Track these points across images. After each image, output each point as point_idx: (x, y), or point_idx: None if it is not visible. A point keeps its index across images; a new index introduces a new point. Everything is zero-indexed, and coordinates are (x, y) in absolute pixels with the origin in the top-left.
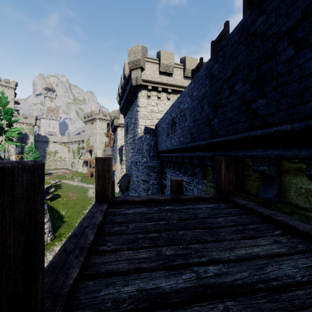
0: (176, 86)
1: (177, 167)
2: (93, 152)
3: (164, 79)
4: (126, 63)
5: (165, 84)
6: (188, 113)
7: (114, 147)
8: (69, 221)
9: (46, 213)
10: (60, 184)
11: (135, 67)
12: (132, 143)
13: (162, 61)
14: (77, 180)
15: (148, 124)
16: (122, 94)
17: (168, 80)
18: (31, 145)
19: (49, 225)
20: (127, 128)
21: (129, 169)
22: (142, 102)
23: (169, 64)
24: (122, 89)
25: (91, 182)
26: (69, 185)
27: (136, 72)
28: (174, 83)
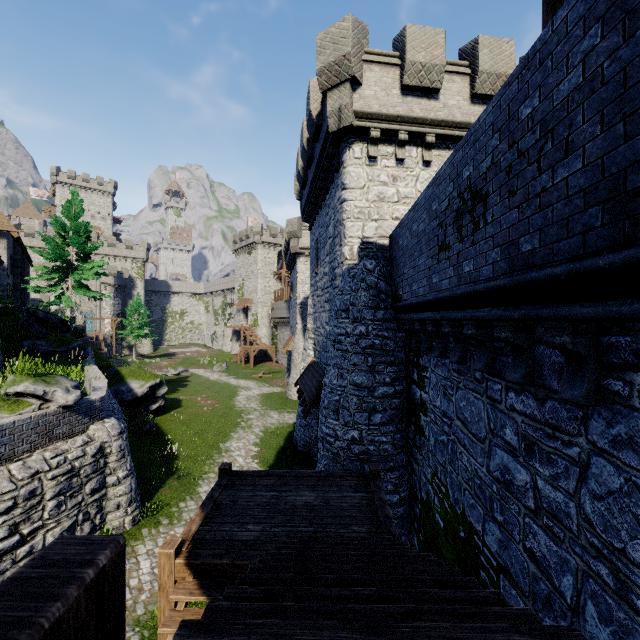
0: (450, 125)
1: (479, 358)
2: (251, 313)
3: (414, 108)
4: (312, 83)
5: (416, 120)
6: (595, 104)
7: (292, 301)
8: (187, 467)
9: (124, 457)
10: (186, 376)
11: (336, 80)
12: (329, 287)
13: (411, 55)
14: (219, 369)
15: (372, 232)
16: (306, 172)
17: (428, 109)
18: (137, 298)
19: (130, 486)
20: (318, 252)
21: (322, 353)
22: (353, 176)
23: (431, 62)
24: (304, 157)
25: (245, 375)
26: (202, 379)
27: (339, 94)
28: (443, 116)
